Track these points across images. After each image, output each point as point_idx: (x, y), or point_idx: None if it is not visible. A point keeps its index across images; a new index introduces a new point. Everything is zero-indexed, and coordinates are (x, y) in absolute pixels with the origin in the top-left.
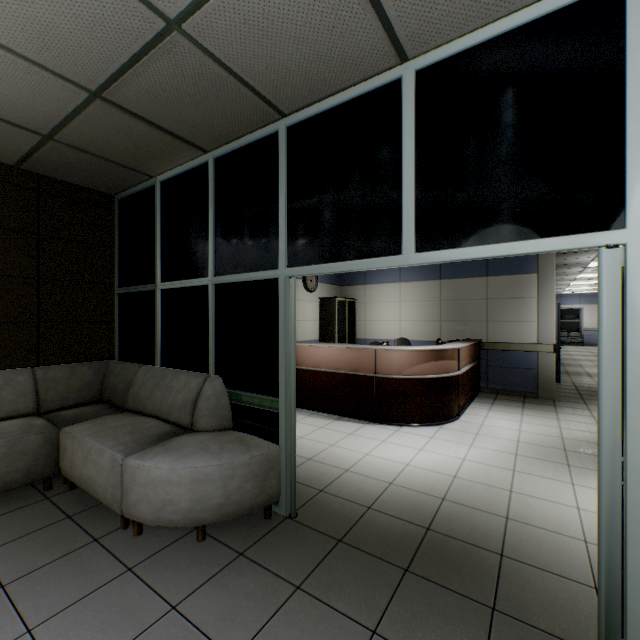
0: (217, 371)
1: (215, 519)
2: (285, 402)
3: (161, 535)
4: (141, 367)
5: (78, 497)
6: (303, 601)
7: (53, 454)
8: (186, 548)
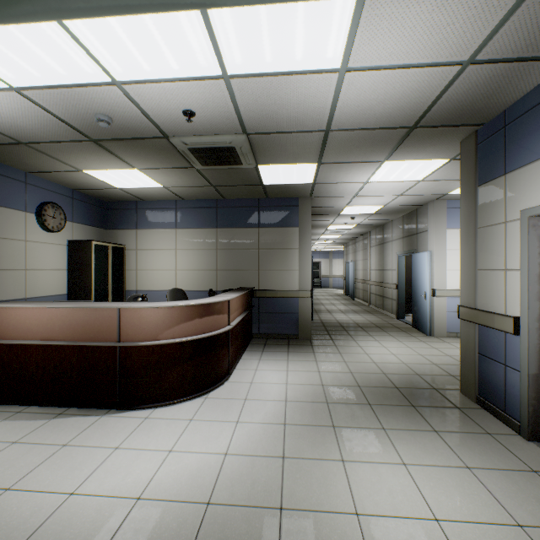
0: None
1: None
2: None
3: None
4: None
5: None
6: None
7: None
8: None
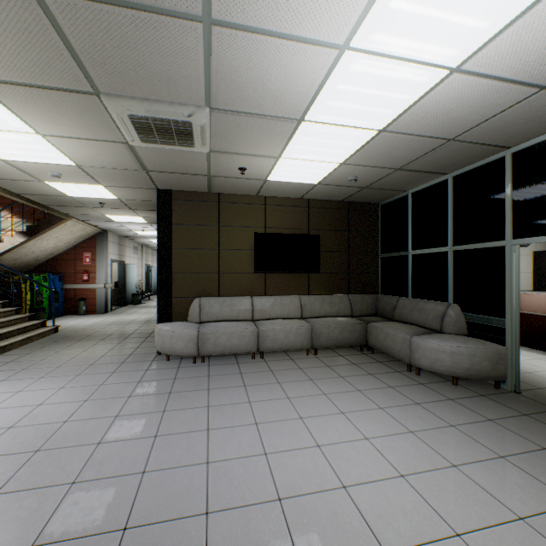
0: (454, 302)
1: (464, 375)
2: (510, 321)
3: (430, 378)
4: (400, 298)
5: (378, 356)
6: (529, 419)
7: (364, 335)
8: (447, 385)
